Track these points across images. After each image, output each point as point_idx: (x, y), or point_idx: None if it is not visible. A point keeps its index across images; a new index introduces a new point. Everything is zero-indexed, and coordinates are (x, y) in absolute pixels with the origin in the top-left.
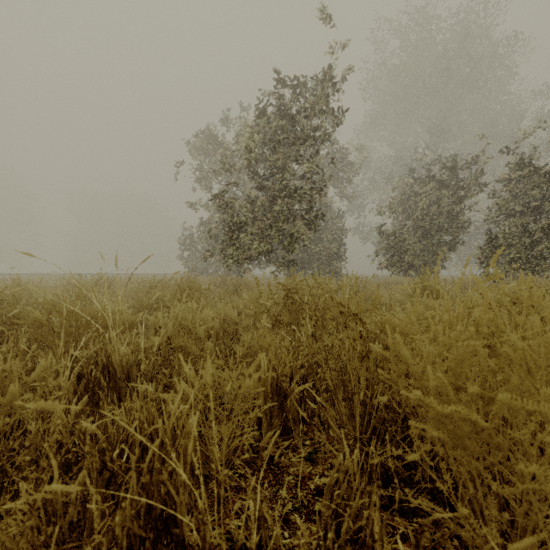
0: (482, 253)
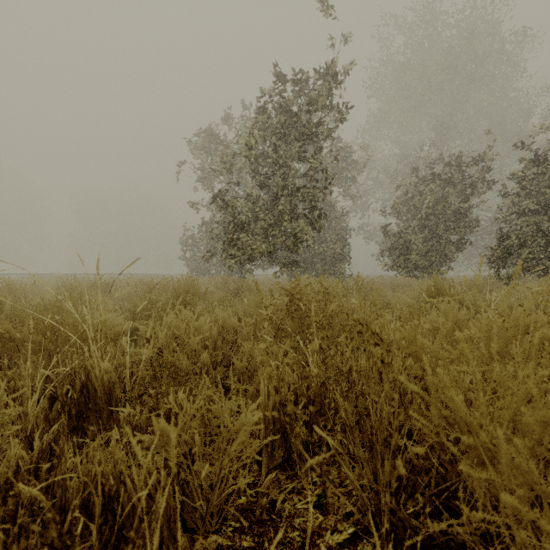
0: (492, 253)
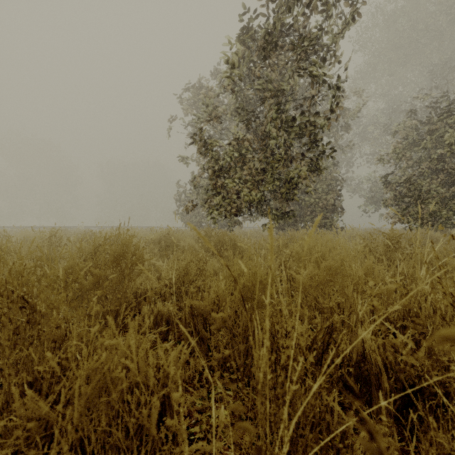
0: None
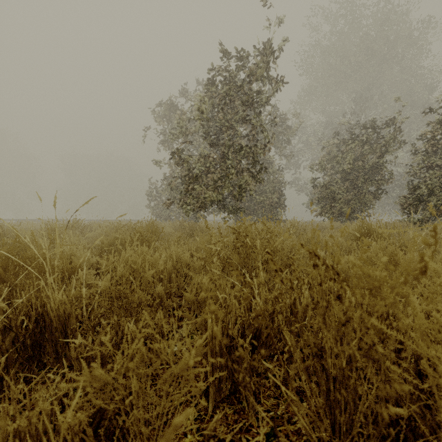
0: (406, 201)
